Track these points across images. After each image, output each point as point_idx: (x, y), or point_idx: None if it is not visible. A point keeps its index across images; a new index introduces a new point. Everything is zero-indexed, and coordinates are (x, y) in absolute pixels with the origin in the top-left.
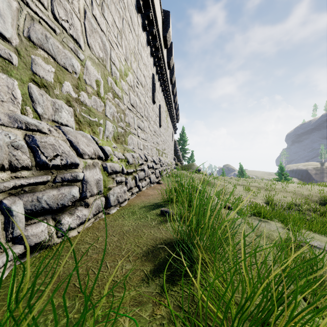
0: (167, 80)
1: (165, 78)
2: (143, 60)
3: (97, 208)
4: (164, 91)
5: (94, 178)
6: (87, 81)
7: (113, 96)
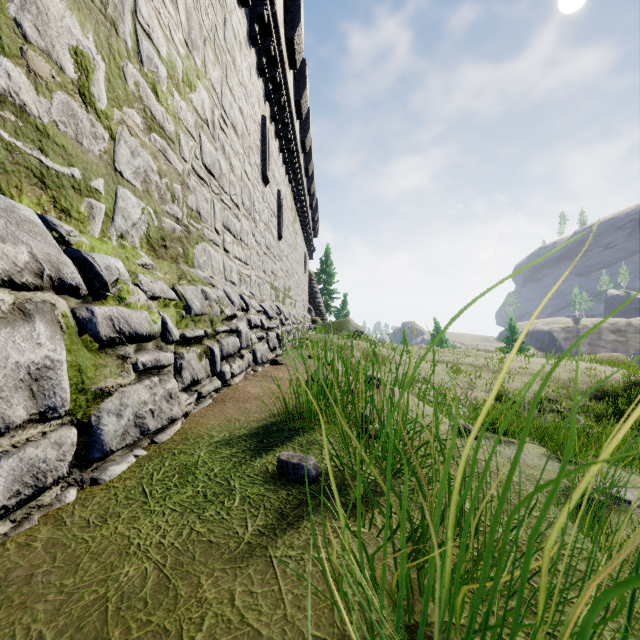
0: (295, 141)
1: (291, 136)
2: (240, 73)
3: (26, 479)
4: (289, 165)
5: (14, 362)
6: (30, 33)
7: (144, 123)
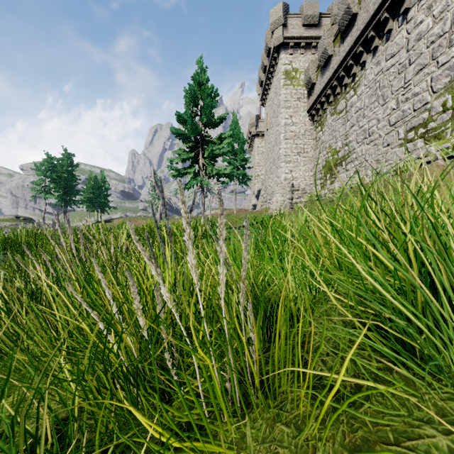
0: None
1: None
2: None
3: None
4: None
5: None
6: (433, 114)
7: None
